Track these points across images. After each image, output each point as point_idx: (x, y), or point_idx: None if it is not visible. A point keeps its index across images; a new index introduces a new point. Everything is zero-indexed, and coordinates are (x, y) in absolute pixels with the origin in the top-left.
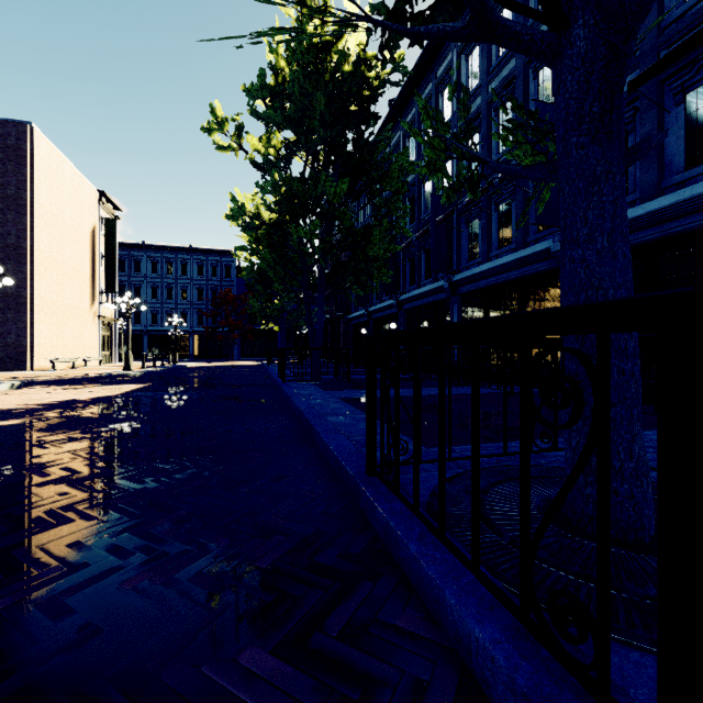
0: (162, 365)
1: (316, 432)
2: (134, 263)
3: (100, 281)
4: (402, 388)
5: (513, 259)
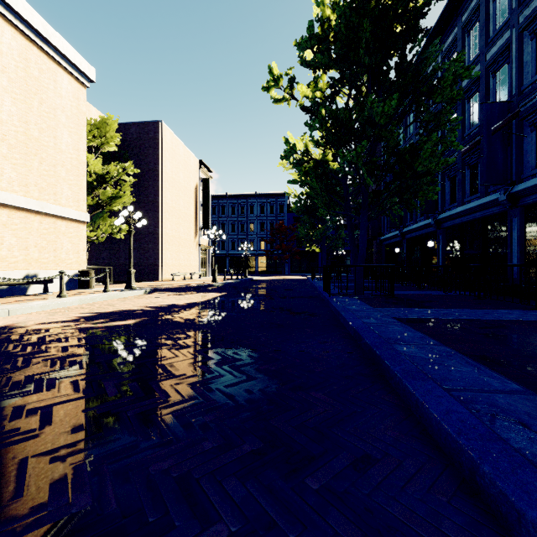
0: (236, 278)
1: (392, 371)
2: (221, 208)
3: (200, 221)
4: (460, 308)
5: None
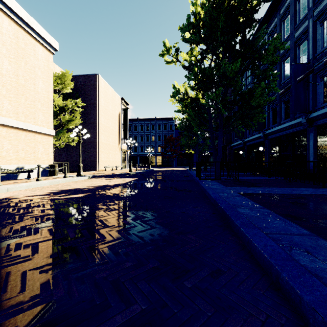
0: (144, 169)
1: (235, 223)
2: (134, 127)
3: (121, 135)
4: (277, 187)
5: None
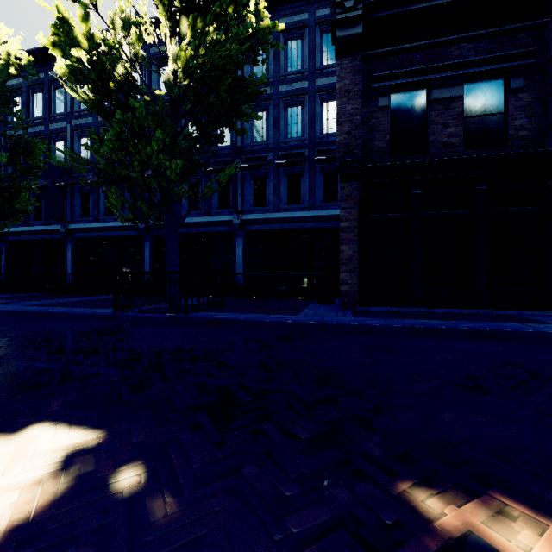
0: None
1: (60, 313)
2: None
3: None
4: (49, 300)
5: (117, 226)
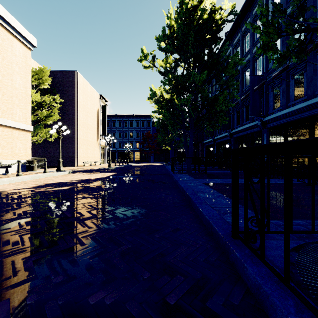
0: (122, 164)
1: (194, 202)
2: (112, 123)
3: (100, 131)
4: None
5: (305, 105)
